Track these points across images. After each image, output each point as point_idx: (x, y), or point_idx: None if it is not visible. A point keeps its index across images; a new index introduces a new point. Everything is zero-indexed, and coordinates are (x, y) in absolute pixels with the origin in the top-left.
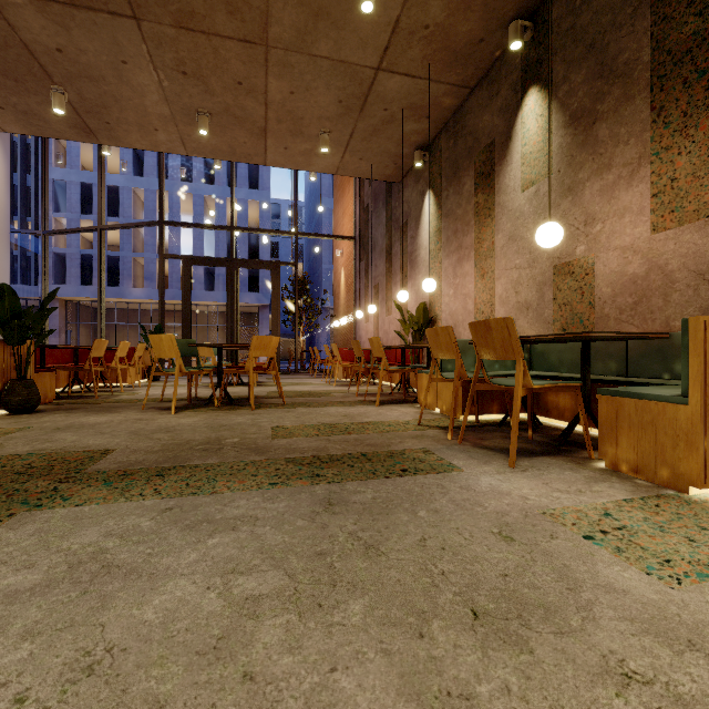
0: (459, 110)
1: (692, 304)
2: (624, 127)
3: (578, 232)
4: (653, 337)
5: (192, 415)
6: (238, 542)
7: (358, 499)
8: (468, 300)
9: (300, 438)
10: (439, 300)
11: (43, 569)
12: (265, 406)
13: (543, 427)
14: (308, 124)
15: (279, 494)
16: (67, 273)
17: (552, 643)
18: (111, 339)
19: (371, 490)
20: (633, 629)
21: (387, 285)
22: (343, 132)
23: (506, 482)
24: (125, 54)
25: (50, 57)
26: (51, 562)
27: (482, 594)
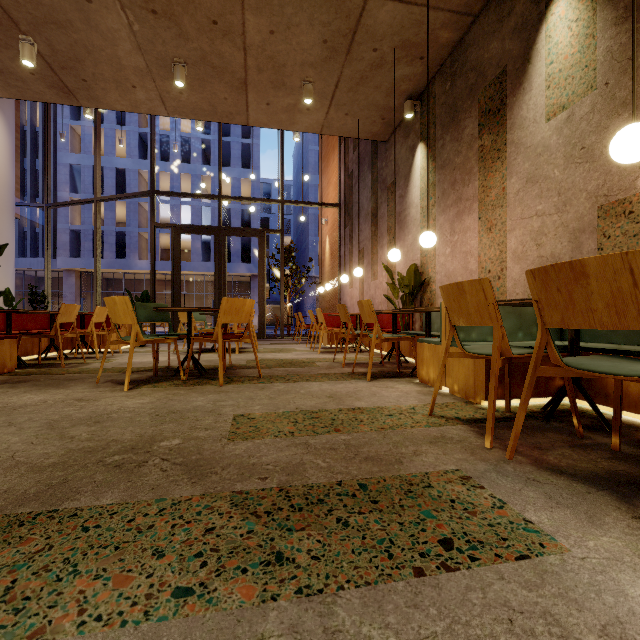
0: (457, 46)
1: None
2: None
3: None
4: None
5: (145, 394)
6: None
7: None
8: (469, 259)
9: (267, 439)
10: (432, 261)
11: None
12: (238, 379)
13: (609, 422)
14: (290, 73)
15: None
16: (81, 247)
17: None
18: None
19: (395, 638)
20: None
21: (372, 249)
22: (328, 81)
23: None
24: None
25: None
26: None
27: None
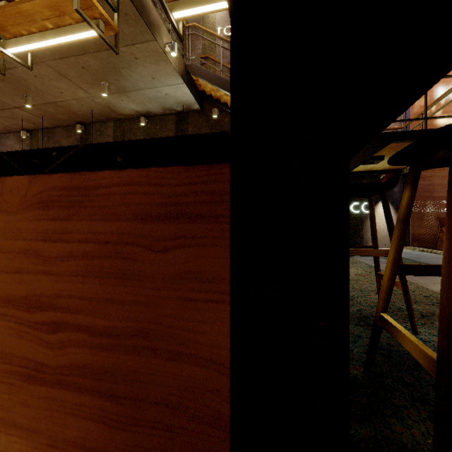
0: (51, 128)
1: None
2: None
3: None
4: None
5: None
6: None
7: None
8: None
9: None
10: None
11: None
12: None
13: None
14: None
15: None
16: None
17: None
18: None
19: None
20: None
21: None
22: None
23: None
24: None
25: None
26: None
27: None
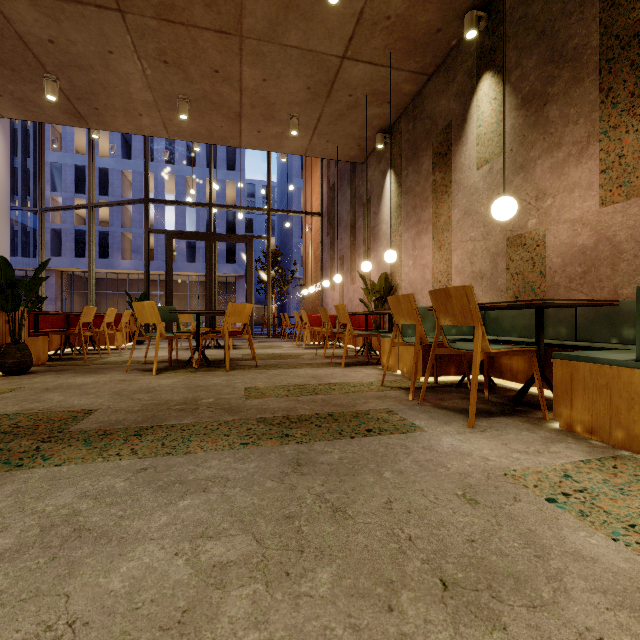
0: (417, 95)
1: (639, 273)
2: (573, 108)
3: (530, 206)
4: (604, 304)
5: (171, 377)
6: (208, 504)
7: (325, 459)
8: (426, 270)
9: (271, 398)
10: (399, 270)
11: (15, 533)
12: (239, 367)
13: (498, 388)
14: (279, 109)
15: (250, 454)
16: (62, 246)
17: (525, 618)
18: (102, 306)
19: (338, 450)
20: (606, 603)
21: (351, 256)
22: (312, 116)
23: (467, 442)
24: (111, 45)
25: (43, 47)
26: (24, 525)
27: (450, 561)
